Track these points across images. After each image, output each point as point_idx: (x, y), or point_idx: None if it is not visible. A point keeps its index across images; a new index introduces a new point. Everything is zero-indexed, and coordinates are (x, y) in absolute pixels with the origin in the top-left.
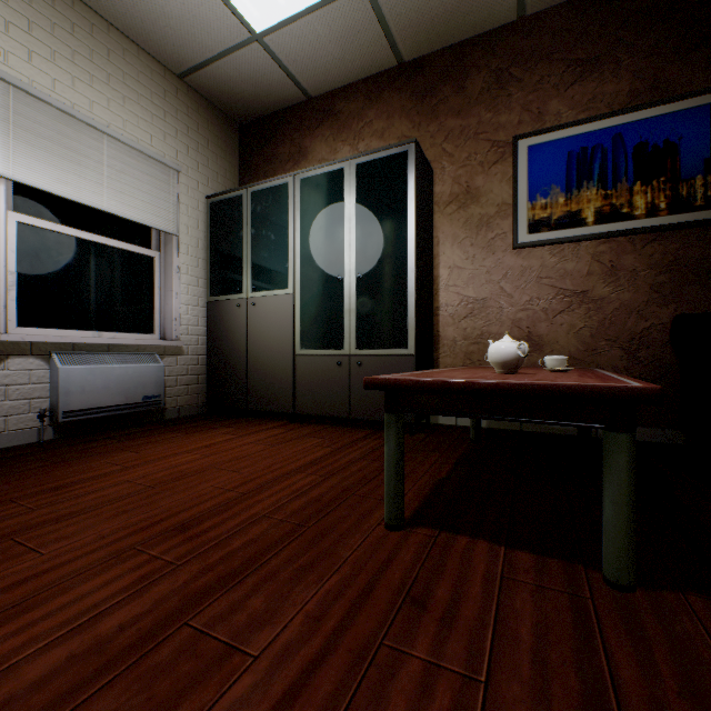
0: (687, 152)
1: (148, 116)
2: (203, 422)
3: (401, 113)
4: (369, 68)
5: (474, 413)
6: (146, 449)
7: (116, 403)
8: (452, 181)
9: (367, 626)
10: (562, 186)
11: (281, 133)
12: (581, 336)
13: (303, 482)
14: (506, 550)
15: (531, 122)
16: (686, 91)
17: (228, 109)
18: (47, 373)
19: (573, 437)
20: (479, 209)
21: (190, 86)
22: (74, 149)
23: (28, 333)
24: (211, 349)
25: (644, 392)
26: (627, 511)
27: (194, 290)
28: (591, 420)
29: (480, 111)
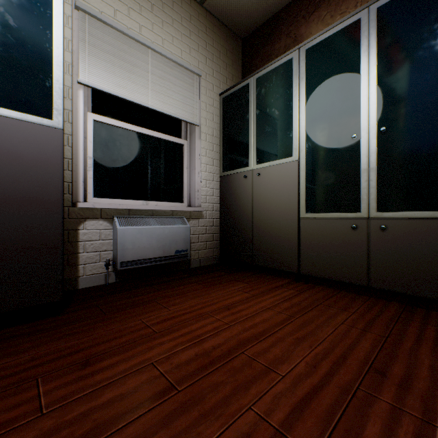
0: None
1: (178, 35)
2: (218, 273)
3: None
4: None
5: None
6: (174, 304)
7: (156, 256)
8: None
9: None
10: None
11: (277, 32)
12: None
13: None
14: None
15: None
16: None
17: (234, 25)
18: (111, 232)
19: None
20: None
21: (207, 10)
22: (129, 61)
23: (100, 202)
24: (223, 213)
25: None
26: None
27: (210, 168)
28: None
29: None
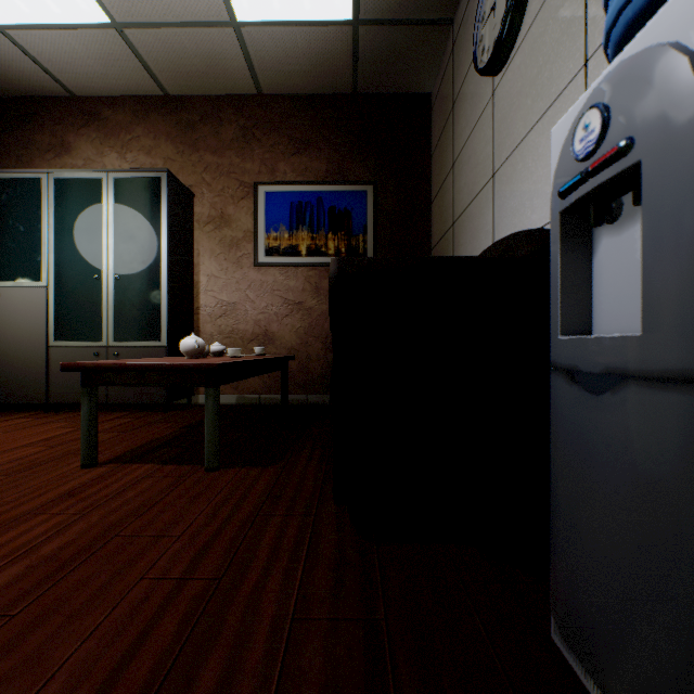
0: (356, 218)
1: None
2: None
3: (167, 138)
4: (136, 89)
5: (140, 383)
6: None
7: None
8: (211, 206)
9: (24, 509)
10: (287, 225)
11: (40, 121)
12: (299, 333)
13: (26, 452)
14: (162, 466)
15: (268, 174)
16: (355, 180)
17: None
18: None
19: (293, 404)
20: (231, 232)
21: None
22: None
23: None
24: None
25: (212, 366)
26: (213, 429)
27: None
28: (198, 382)
29: (232, 155)
